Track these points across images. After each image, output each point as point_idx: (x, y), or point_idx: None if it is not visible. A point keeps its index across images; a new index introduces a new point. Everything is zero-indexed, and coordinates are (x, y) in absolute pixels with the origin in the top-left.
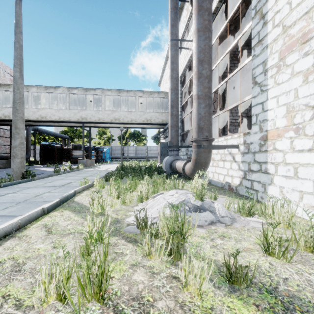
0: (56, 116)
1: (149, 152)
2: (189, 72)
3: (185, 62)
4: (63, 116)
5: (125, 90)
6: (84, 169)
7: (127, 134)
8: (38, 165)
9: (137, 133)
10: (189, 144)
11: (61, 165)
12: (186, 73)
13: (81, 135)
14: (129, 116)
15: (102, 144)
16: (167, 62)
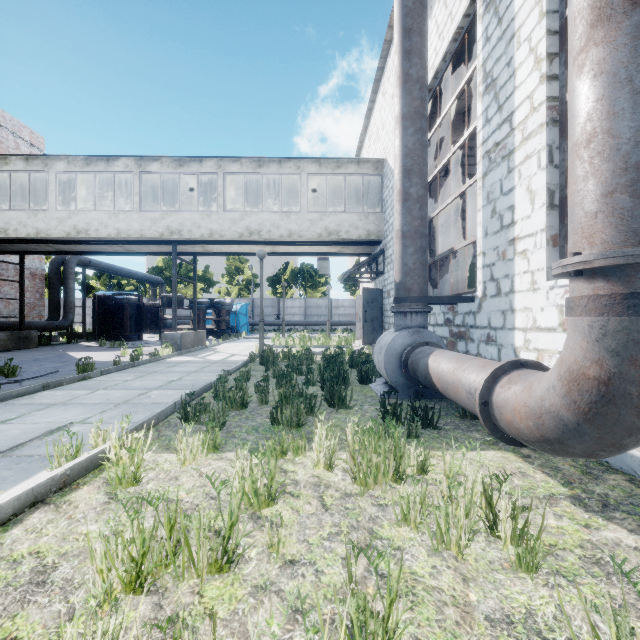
0: (111, 227)
1: (334, 311)
2: (446, 88)
3: (441, 46)
4: (127, 226)
5: (274, 158)
6: (172, 357)
7: (287, 273)
8: (88, 342)
9: (309, 271)
10: (447, 293)
11: (135, 342)
12: (438, 94)
13: (190, 276)
14: (284, 223)
15: (235, 296)
16: (379, 85)
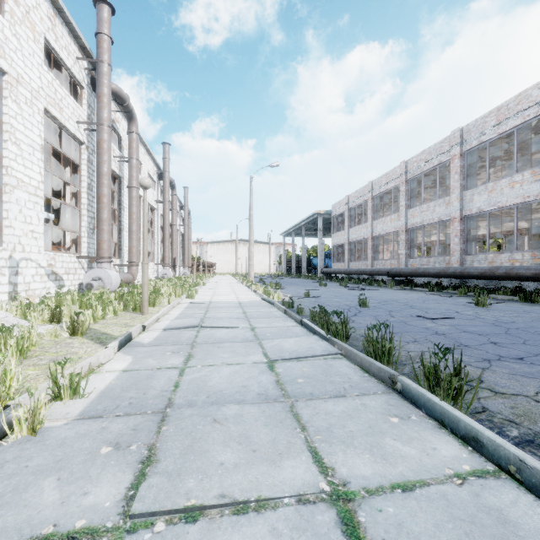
0: None
1: None
2: None
3: None
4: None
5: None
6: None
7: None
8: None
9: None
10: None
11: None
12: None
13: None
14: None
15: None
16: None
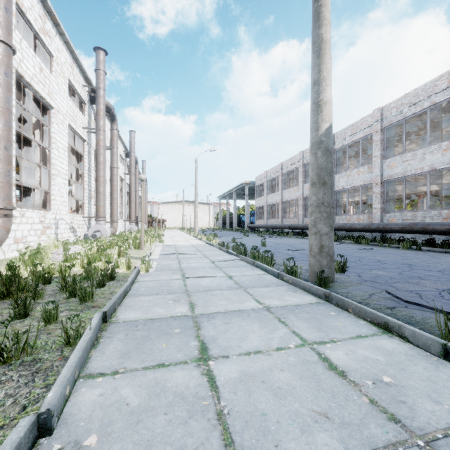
0: None
1: None
2: None
3: None
4: None
5: None
6: None
7: None
8: None
9: None
10: None
11: None
12: None
13: None
14: None
15: None
16: None
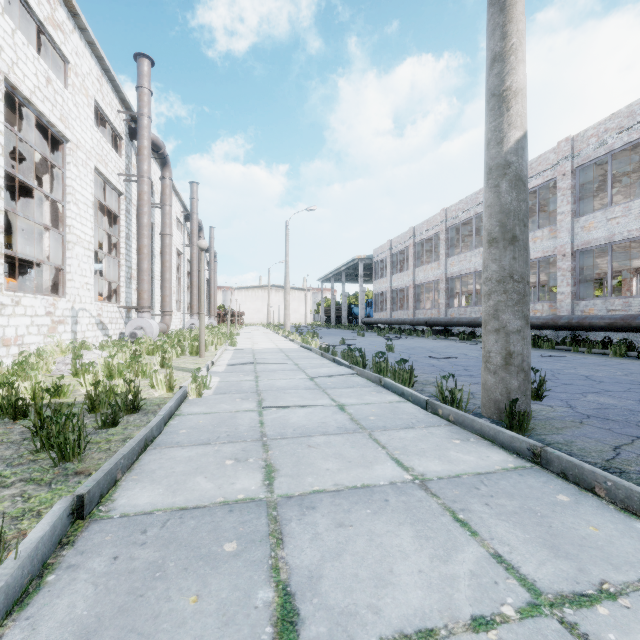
0: None
1: None
2: None
3: None
4: None
5: None
6: None
7: None
8: None
9: None
10: None
11: None
12: None
13: None
14: None
15: None
16: None
